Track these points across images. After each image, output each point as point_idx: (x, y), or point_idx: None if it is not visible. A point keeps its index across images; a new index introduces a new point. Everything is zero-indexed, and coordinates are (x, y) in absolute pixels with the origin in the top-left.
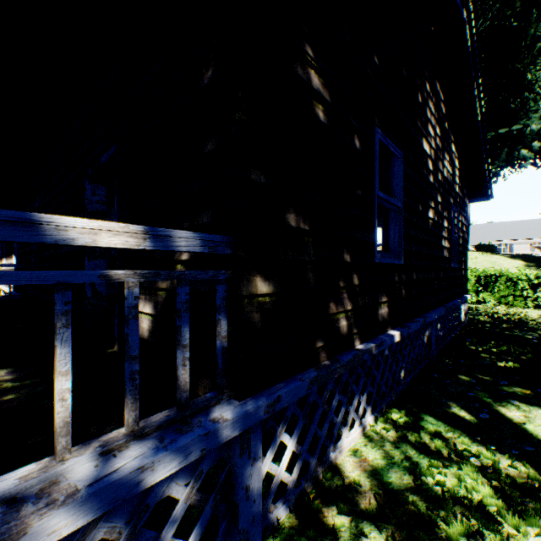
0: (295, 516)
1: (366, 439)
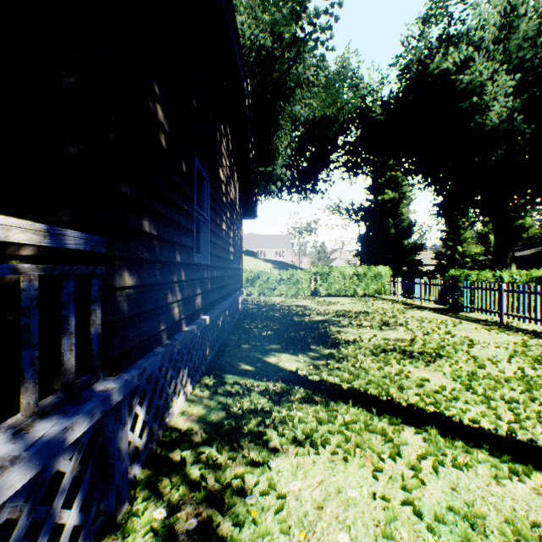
0: (148, 469)
1: (190, 402)
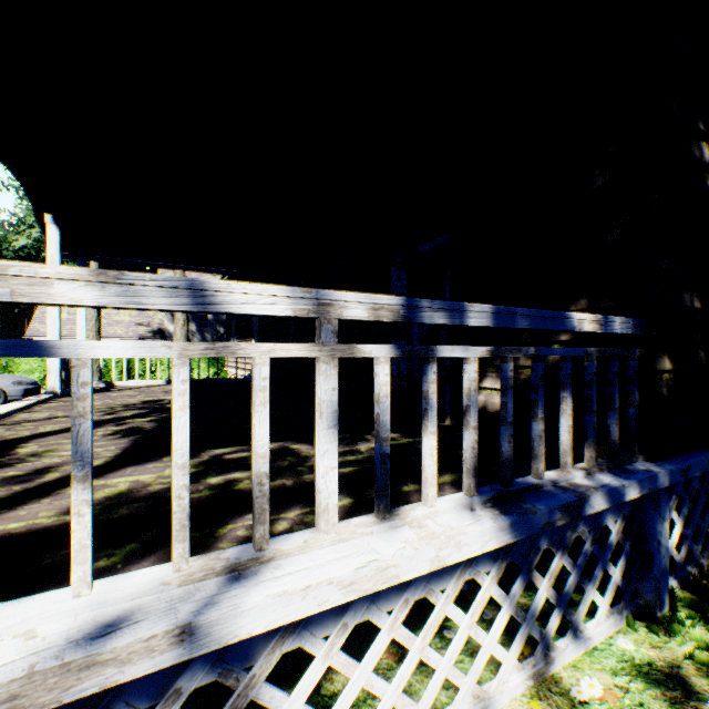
0: (688, 592)
1: None
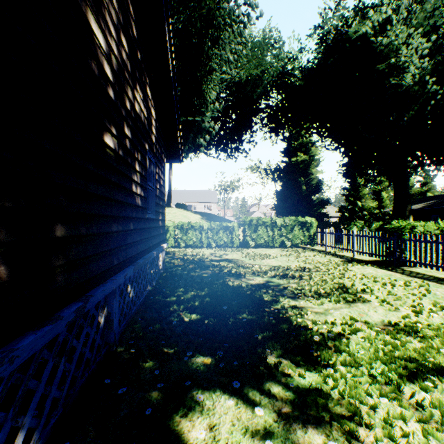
0: None
1: None
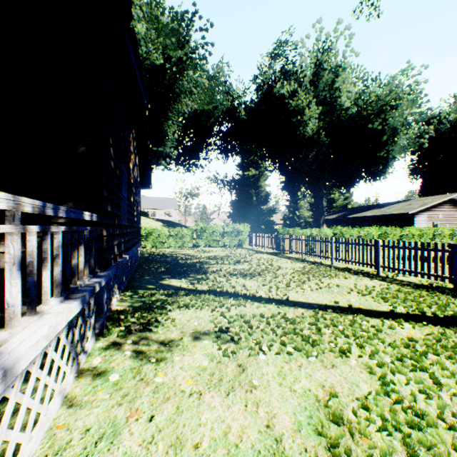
0: (109, 321)
1: (120, 301)
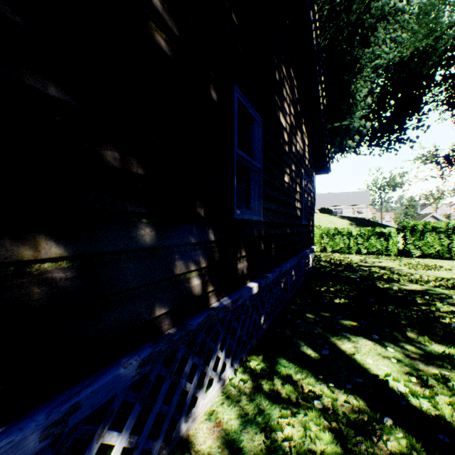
0: None
1: (224, 396)
